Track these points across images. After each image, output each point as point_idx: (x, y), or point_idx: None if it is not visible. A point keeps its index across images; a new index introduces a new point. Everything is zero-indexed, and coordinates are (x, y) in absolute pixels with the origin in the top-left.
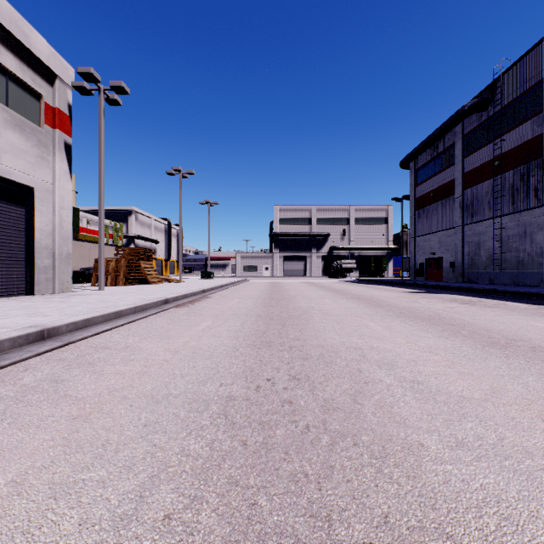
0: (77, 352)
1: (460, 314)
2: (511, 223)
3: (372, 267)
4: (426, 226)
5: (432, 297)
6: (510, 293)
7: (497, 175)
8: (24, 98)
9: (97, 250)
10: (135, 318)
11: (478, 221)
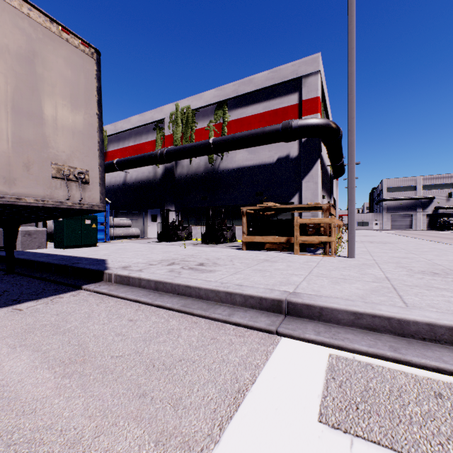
0: None
1: None
2: None
3: None
4: None
5: None
6: None
7: None
8: None
9: None
10: None
11: None
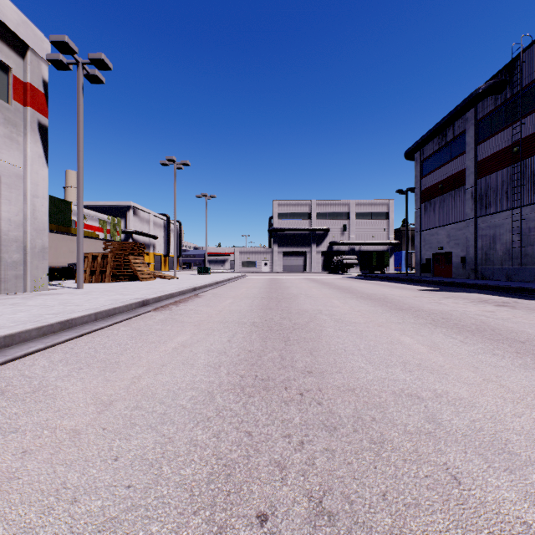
0: None
1: (513, 323)
2: (533, 215)
3: (374, 262)
4: (433, 219)
5: (455, 297)
6: None
7: (516, 162)
8: None
9: (88, 244)
10: (90, 329)
11: (493, 213)
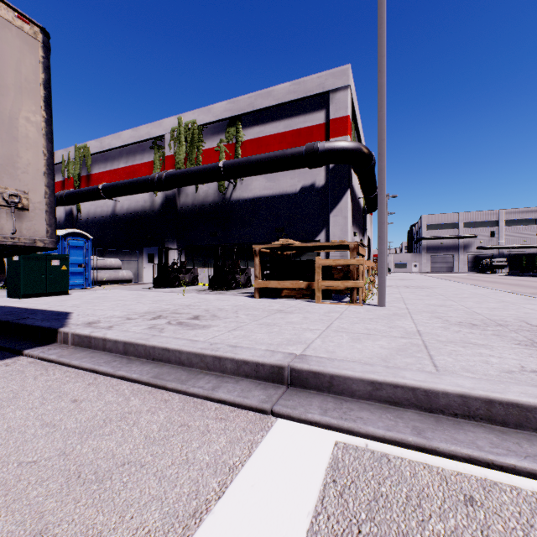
0: None
1: None
2: None
3: (524, 264)
4: None
5: None
6: None
7: None
8: None
9: None
10: None
11: None
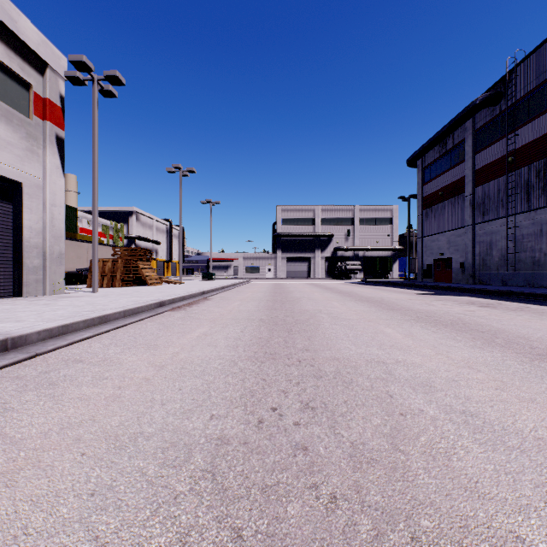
0: (42, 367)
1: (485, 319)
2: (526, 222)
3: (378, 268)
4: (434, 226)
5: (446, 300)
6: (529, 295)
7: (511, 172)
8: (11, 87)
9: None
10: (123, 323)
11: (490, 220)
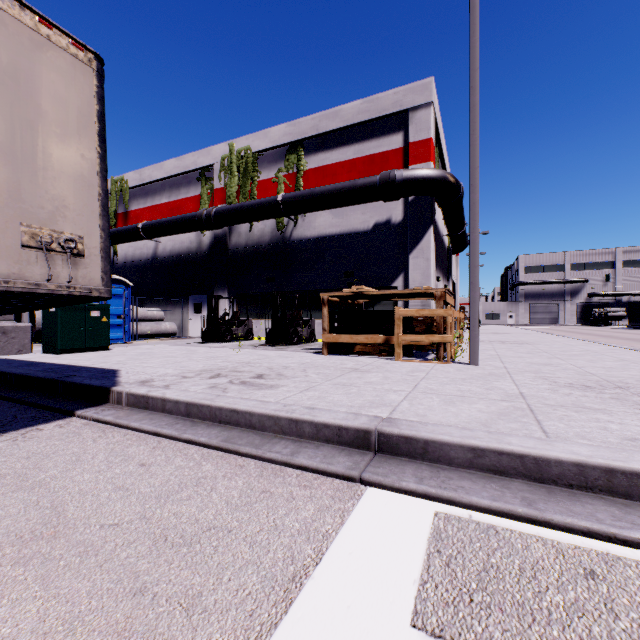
0: None
1: None
2: None
3: None
4: None
5: None
6: None
7: None
8: None
9: None
10: None
11: None
